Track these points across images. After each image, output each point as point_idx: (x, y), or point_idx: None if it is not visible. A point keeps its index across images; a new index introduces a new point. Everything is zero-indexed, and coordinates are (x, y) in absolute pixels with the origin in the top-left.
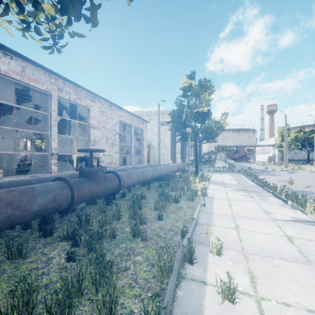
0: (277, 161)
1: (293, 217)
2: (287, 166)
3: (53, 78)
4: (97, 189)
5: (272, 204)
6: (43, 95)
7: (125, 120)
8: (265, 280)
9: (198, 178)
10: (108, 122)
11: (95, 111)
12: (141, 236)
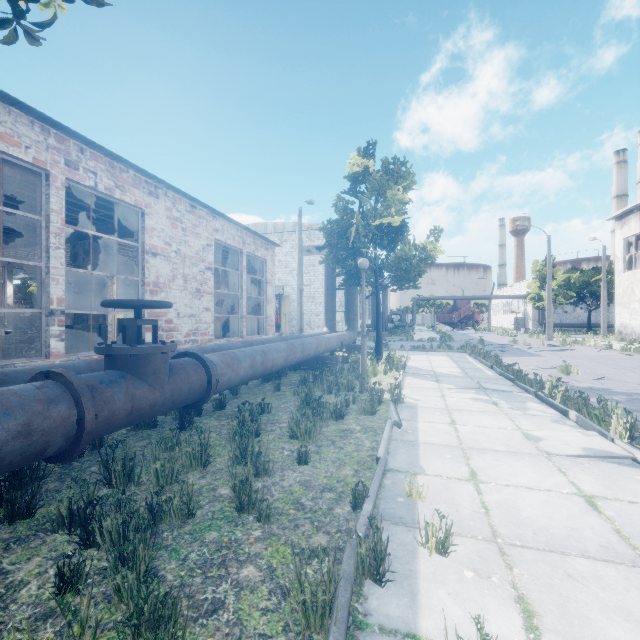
0: (532, 327)
1: (586, 448)
2: (551, 337)
3: (53, 137)
4: (151, 397)
5: (539, 420)
6: (32, 176)
7: (228, 239)
8: (557, 620)
9: (382, 365)
10: (187, 243)
11: (158, 217)
12: (256, 511)
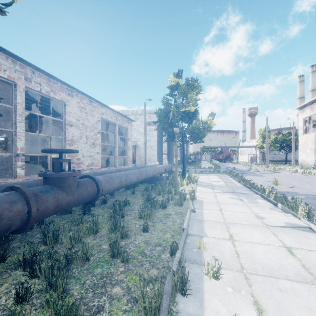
0: (259, 161)
1: (286, 222)
2: (268, 166)
3: (18, 65)
4: (67, 198)
5: (263, 208)
6: (8, 85)
7: (108, 118)
8: (275, 313)
9: (185, 180)
10: (88, 120)
11: (73, 107)
12: (121, 257)
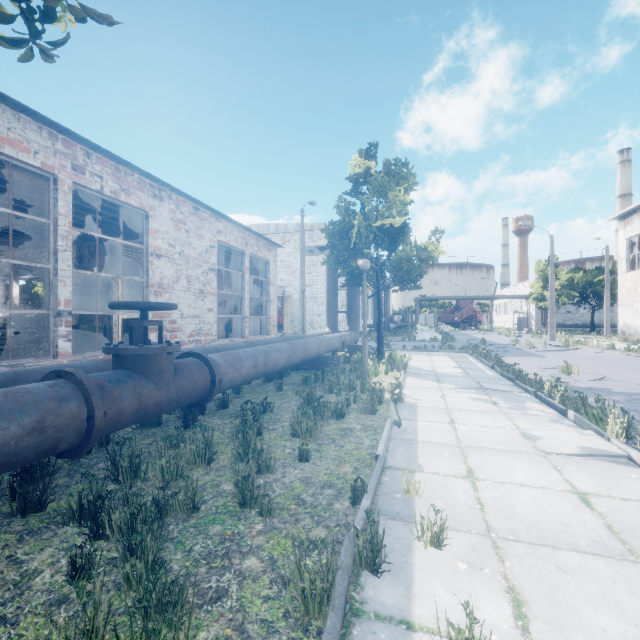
0: (535, 327)
1: (582, 446)
2: (554, 338)
3: (61, 142)
4: (157, 395)
5: (538, 419)
6: (40, 180)
7: (230, 241)
8: (545, 608)
9: (383, 365)
10: (191, 245)
11: (163, 220)
12: (258, 506)
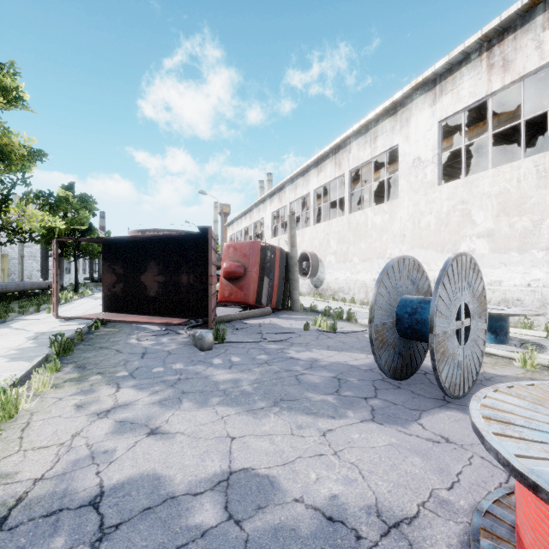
0: None
1: None
2: None
3: None
4: None
5: None
6: None
7: None
8: (67, 312)
9: (71, 294)
10: None
11: None
12: (12, 311)
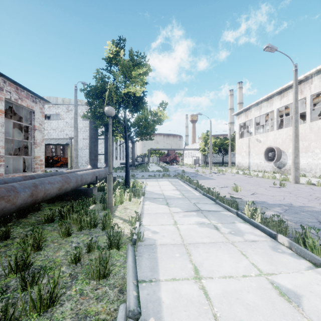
0: (201, 163)
1: None
2: (211, 168)
3: None
4: None
5: (262, 249)
6: None
7: None
8: None
9: (127, 193)
10: None
11: None
12: None
